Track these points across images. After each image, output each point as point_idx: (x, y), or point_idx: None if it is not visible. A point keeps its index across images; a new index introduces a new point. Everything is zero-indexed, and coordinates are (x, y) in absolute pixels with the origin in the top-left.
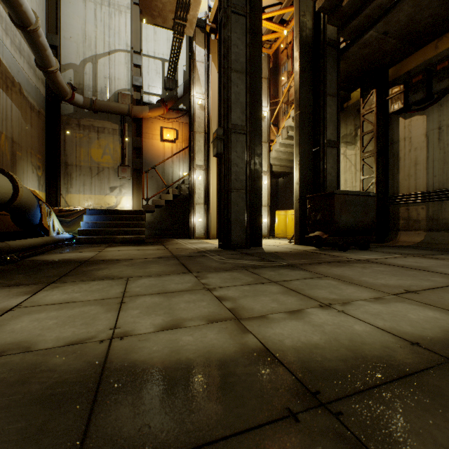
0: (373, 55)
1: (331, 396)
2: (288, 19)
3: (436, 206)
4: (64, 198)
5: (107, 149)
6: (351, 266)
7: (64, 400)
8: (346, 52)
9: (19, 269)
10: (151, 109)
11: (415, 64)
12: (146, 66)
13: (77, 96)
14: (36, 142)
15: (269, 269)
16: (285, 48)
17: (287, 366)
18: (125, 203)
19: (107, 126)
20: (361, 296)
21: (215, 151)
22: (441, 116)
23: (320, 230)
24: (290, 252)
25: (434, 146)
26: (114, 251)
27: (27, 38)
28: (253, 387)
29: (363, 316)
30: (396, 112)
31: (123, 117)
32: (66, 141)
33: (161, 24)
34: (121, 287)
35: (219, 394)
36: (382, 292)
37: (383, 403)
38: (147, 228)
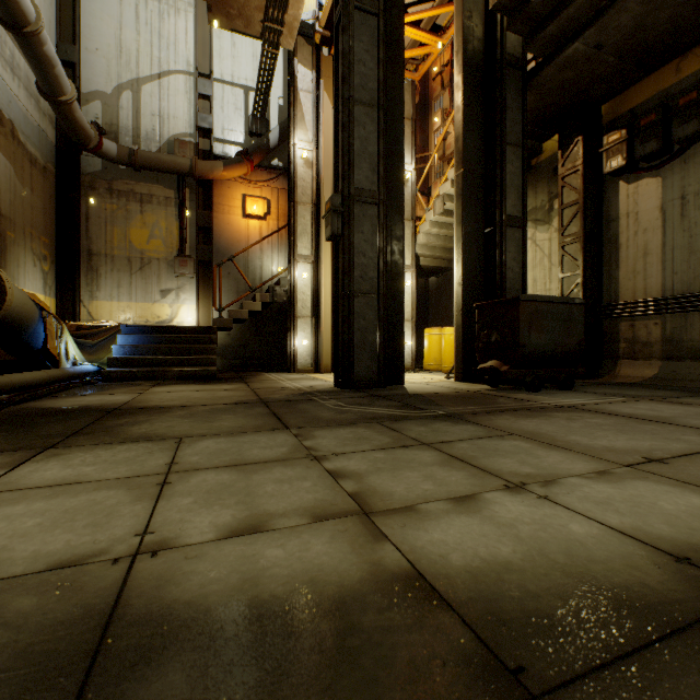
0: (579, 81)
1: (548, 679)
2: (445, 24)
3: (678, 321)
4: (86, 307)
5: (157, 229)
6: (549, 417)
7: (19, 696)
8: (537, 77)
9: None
10: (226, 165)
11: (645, 96)
12: (220, 97)
13: (107, 143)
14: (41, 217)
15: (416, 421)
16: (440, 72)
17: (459, 610)
18: (186, 315)
19: (157, 193)
20: (574, 469)
21: (328, 232)
22: (686, 179)
23: (497, 358)
24: (448, 393)
25: (674, 227)
26: (163, 393)
27: (23, 46)
28: (396, 659)
29: (583, 506)
30: (615, 173)
31: (181, 178)
32: (90, 216)
33: (243, 29)
34: (166, 456)
35: (329, 677)
36: (606, 461)
37: (650, 694)
38: (221, 355)
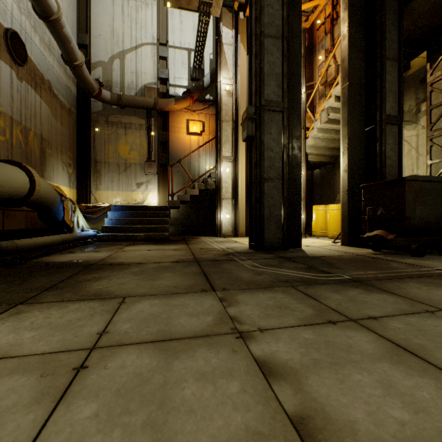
0: None
1: None
2: None
3: None
4: (93, 195)
5: (134, 144)
6: None
7: None
8: (412, 3)
9: (10, 274)
10: (176, 101)
11: None
12: (172, 57)
13: (104, 92)
14: (67, 140)
15: (328, 287)
16: (323, 23)
17: None
18: (152, 199)
19: (134, 122)
20: None
21: (244, 135)
22: None
23: (383, 228)
24: (342, 256)
25: None
26: (131, 251)
27: (51, 30)
28: None
29: None
30: None
31: (149, 111)
32: (96, 138)
33: (186, 6)
34: (102, 320)
35: None
36: None
37: None
38: (173, 225)
